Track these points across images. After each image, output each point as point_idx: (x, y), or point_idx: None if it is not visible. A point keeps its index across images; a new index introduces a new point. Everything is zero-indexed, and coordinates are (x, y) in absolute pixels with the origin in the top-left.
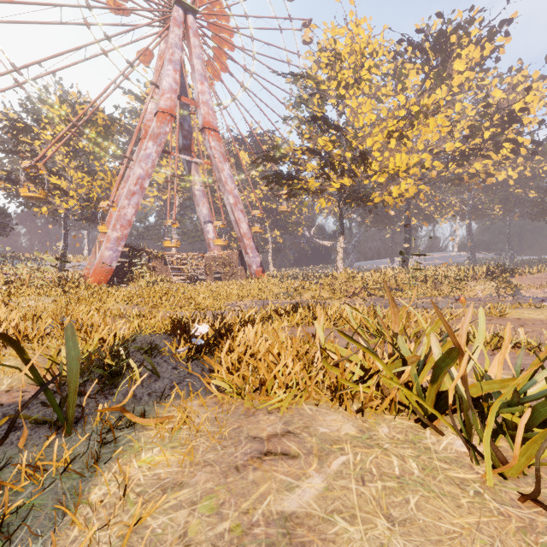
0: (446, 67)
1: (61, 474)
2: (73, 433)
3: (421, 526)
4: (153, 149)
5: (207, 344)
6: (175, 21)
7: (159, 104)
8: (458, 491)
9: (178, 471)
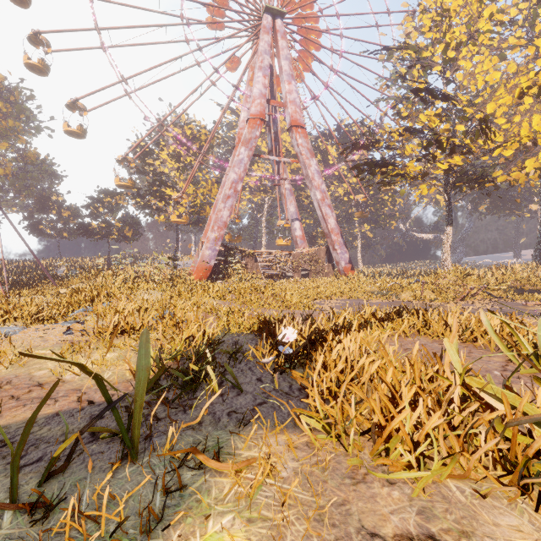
0: None
1: (108, 537)
2: (141, 460)
3: None
4: (245, 154)
5: (295, 354)
6: (264, 29)
7: (250, 111)
8: None
9: None
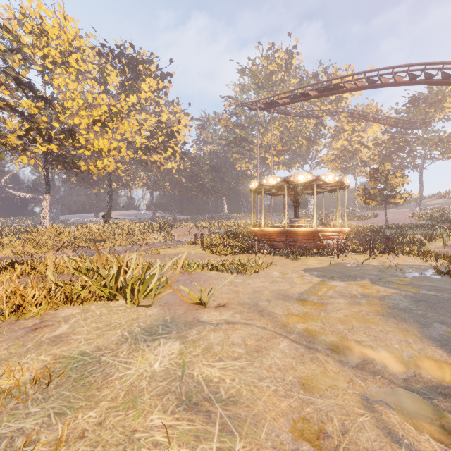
0: (137, 84)
1: None
2: None
3: (106, 321)
4: None
5: None
6: None
7: None
8: (119, 311)
9: None
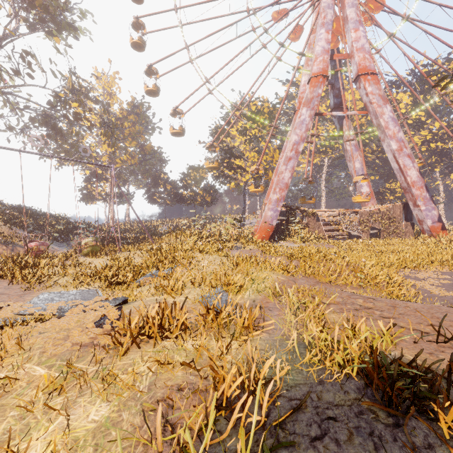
0: None
1: None
2: None
3: None
4: (306, 115)
5: None
6: None
7: (312, 71)
8: None
9: None
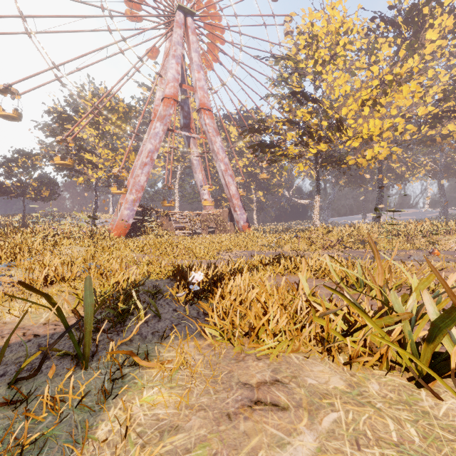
0: (418, 38)
1: (75, 407)
2: (89, 366)
3: None
4: (160, 128)
5: (202, 290)
6: (177, 24)
7: (165, 92)
8: None
9: (174, 413)
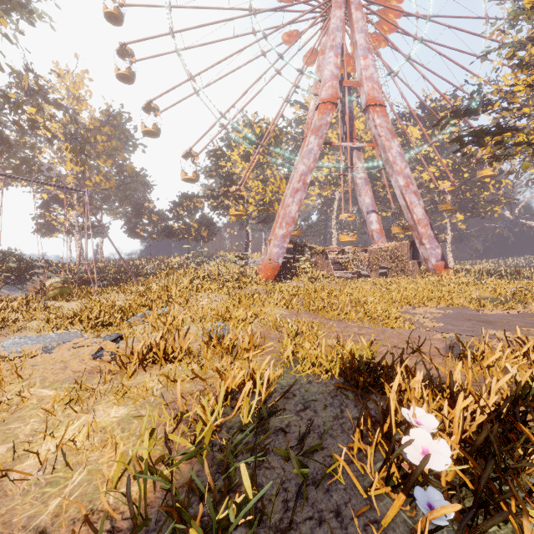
0: None
1: None
2: None
3: None
4: (314, 143)
5: None
6: (336, 4)
7: (320, 96)
8: None
9: None
